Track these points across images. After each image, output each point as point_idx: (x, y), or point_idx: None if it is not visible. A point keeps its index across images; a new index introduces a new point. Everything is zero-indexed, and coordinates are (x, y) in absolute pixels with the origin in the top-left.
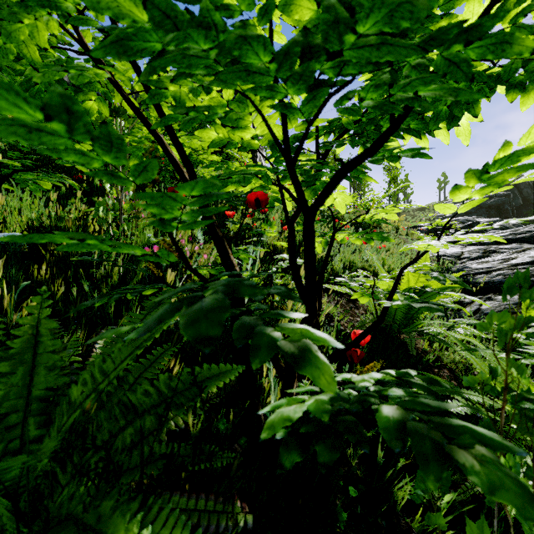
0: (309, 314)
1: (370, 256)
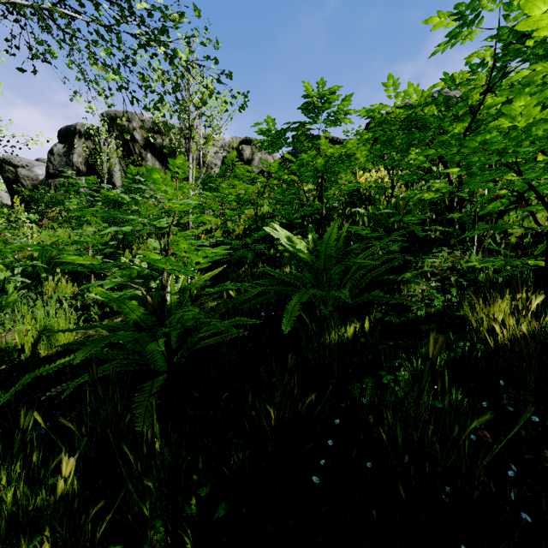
0: (460, 183)
1: None
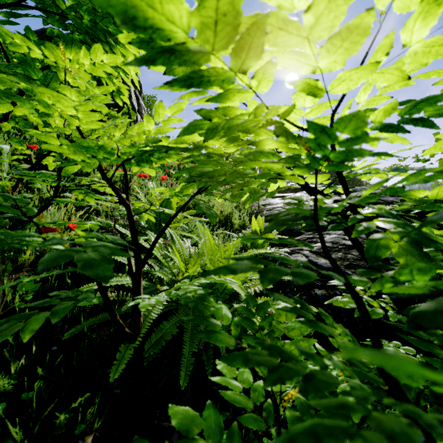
0: None
1: (150, 185)
